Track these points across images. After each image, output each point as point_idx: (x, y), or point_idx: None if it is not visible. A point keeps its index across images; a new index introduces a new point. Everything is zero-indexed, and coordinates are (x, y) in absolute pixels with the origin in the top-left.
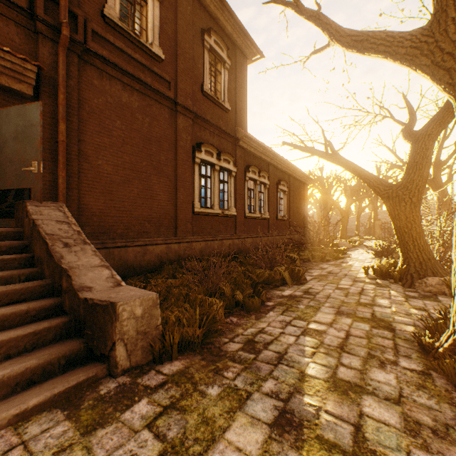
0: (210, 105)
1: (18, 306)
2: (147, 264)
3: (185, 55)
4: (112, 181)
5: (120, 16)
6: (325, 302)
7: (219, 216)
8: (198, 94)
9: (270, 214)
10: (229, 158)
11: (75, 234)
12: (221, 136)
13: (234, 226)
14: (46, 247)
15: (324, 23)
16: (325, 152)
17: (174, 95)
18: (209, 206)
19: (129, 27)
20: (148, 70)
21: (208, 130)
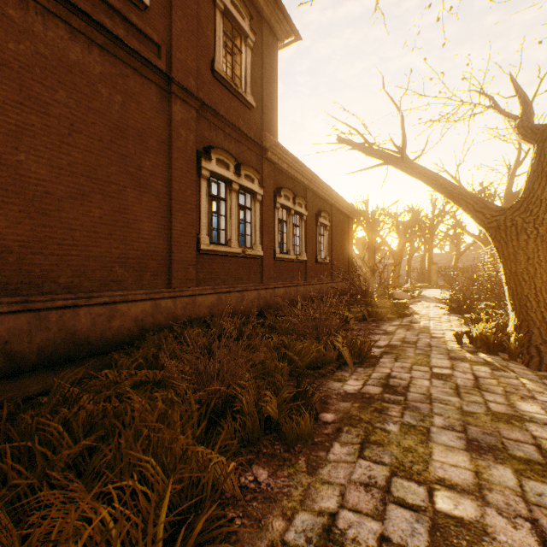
0: (225, 94)
1: None
2: (117, 335)
3: (185, 10)
4: (48, 193)
5: None
6: (431, 413)
7: (238, 257)
8: (206, 74)
9: (308, 256)
10: (252, 174)
11: None
12: (241, 142)
13: (260, 272)
14: None
15: None
16: (402, 158)
17: (168, 68)
18: (224, 243)
19: None
20: (120, 18)
21: (222, 130)
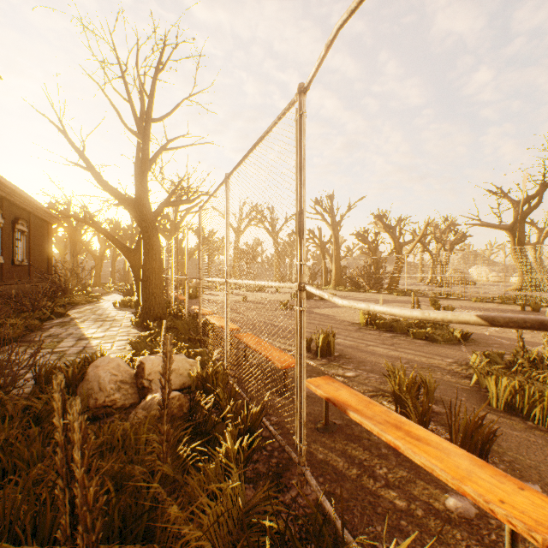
0: None
1: None
2: None
3: None
4: None
5: None
6: (88, 320)
7: None
8: None
9: (5, 259)
10: None
11: None
12: None
13: None
14: None
15: (89, 165)
16: (85, 220)
17: None
18: None
19: None
20: None
21: None
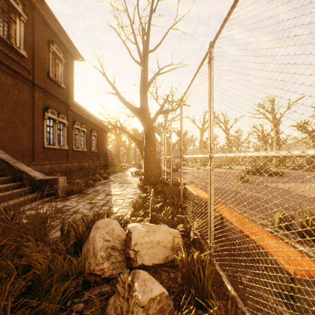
0: (53, 84)
1: (11, 183)
2: None
3: (39, 55)
4: None
5: (0, 29)
6: (116, 182)
7: (58, 150)
8: (46, 78)
9: (87, 149)
10: (64, 116)
11: (11, 159)
12: (59, 103)
13: (67, 156)
14: (7, 163)
15: (116, 91)
16: (117, 126)
17: (32, 78)
18: (52, 144)
19: (3, 34)
20: (17, 63)
21: (52, 99)
